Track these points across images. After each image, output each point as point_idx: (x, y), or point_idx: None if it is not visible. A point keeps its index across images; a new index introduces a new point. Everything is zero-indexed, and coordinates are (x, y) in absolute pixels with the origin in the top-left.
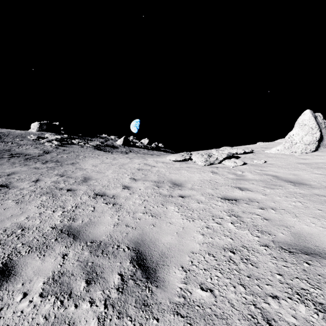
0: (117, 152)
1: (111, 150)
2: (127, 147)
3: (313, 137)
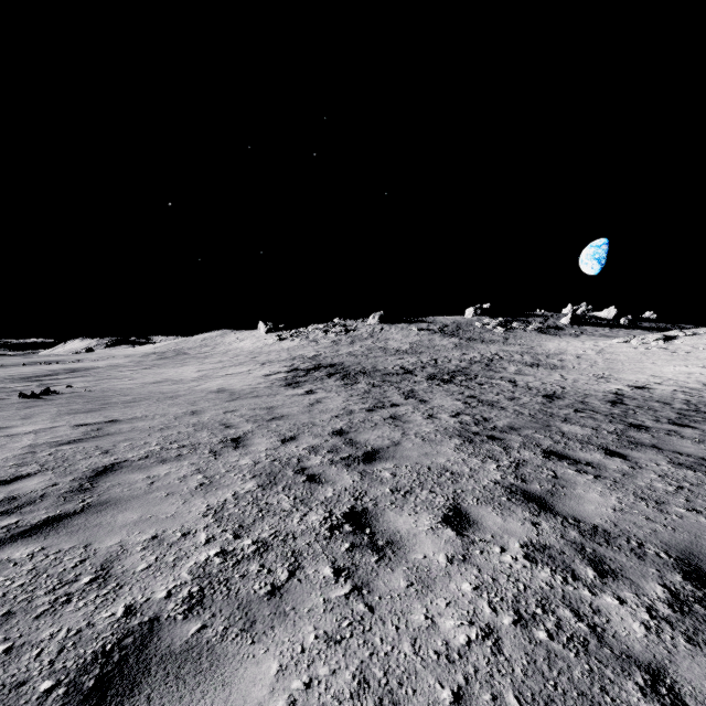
0: (565, 335)
1: (556, 332)
2: (576, 327)
3: None
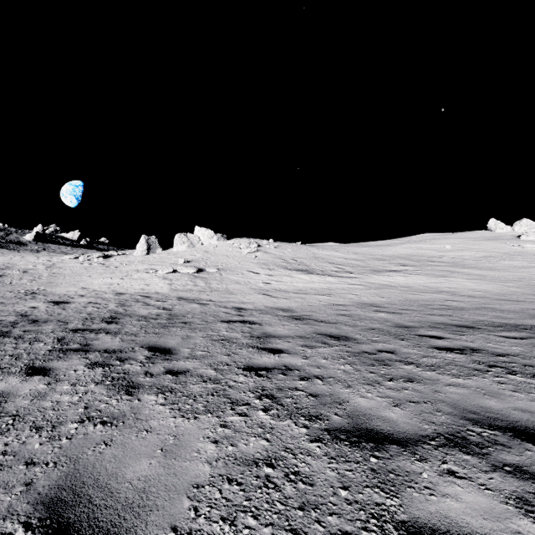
0: (25, 250)
1: (17, 247)
2: (41, 244)
3: (143, 248)
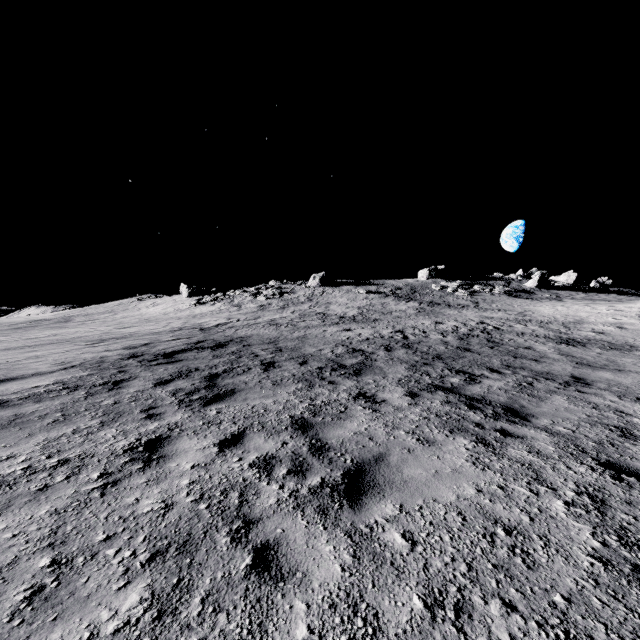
0: (543, 299)
1: (528, 296)
2: (544, 291)
3: None
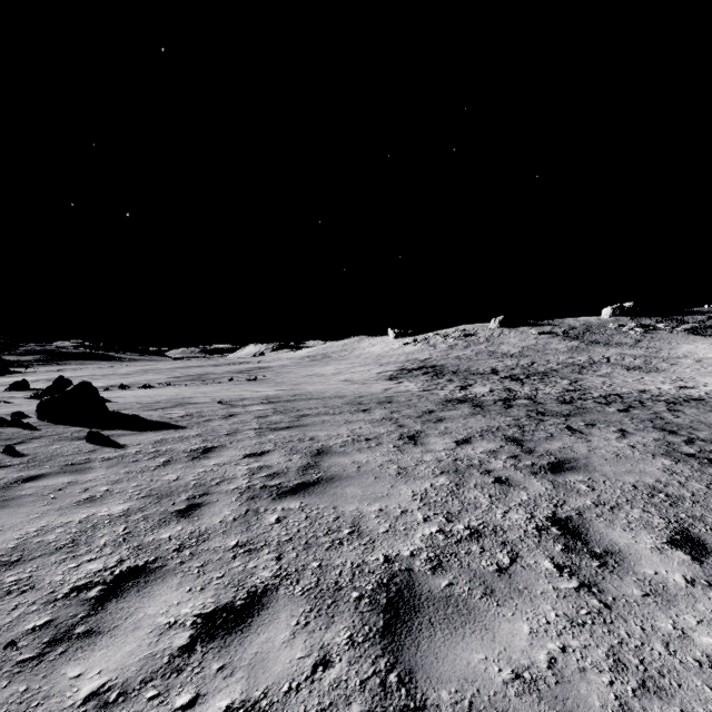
0: None
1: None
2: None
3: None
